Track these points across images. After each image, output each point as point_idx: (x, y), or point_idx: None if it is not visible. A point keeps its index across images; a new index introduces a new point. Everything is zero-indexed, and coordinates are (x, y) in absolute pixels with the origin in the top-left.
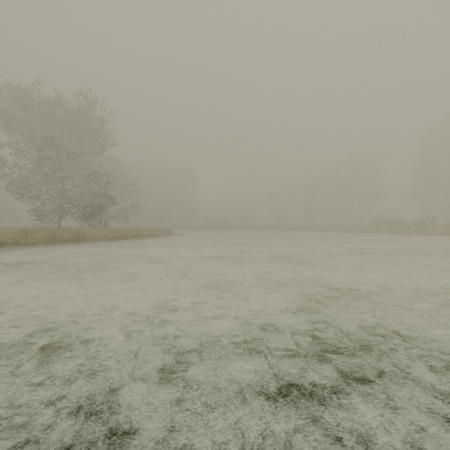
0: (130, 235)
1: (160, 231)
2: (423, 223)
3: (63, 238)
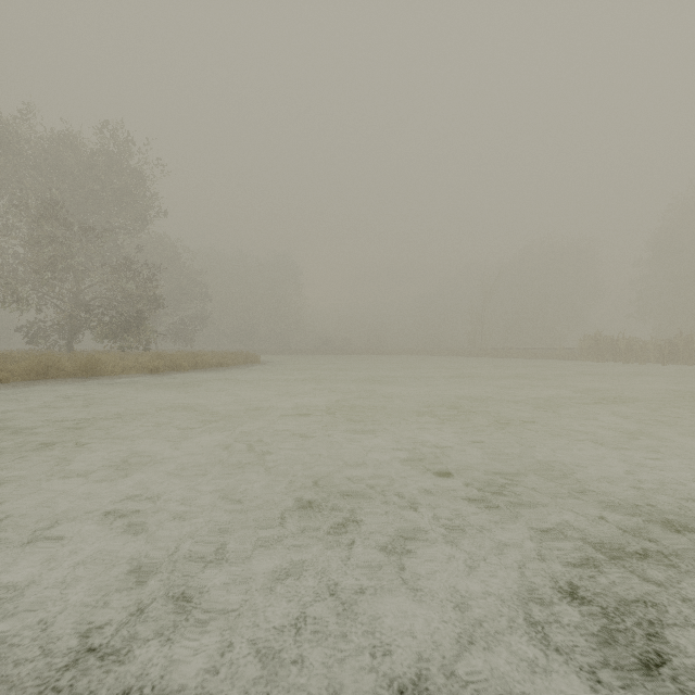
0: (184, 364)
1: (238, 358)
2: (671, 344)
3: (63, 370)
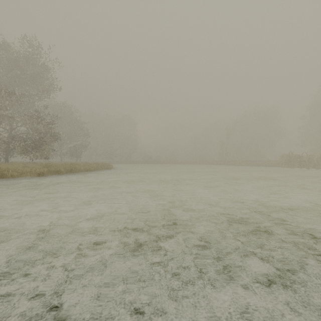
0: (62, 170)
1: (99, 166)
2: None
3: None
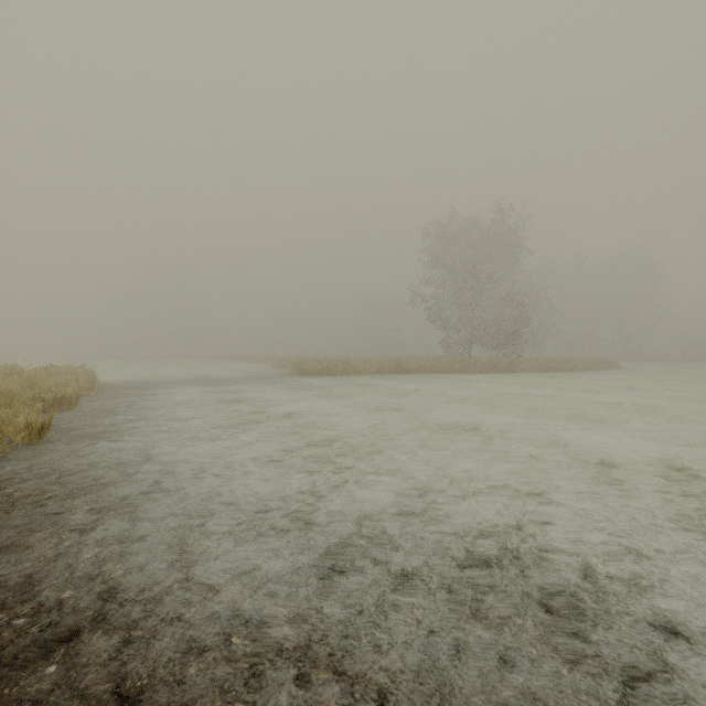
0: (563, 367)
1: (599, 364)
2: None
3: (497, 368)
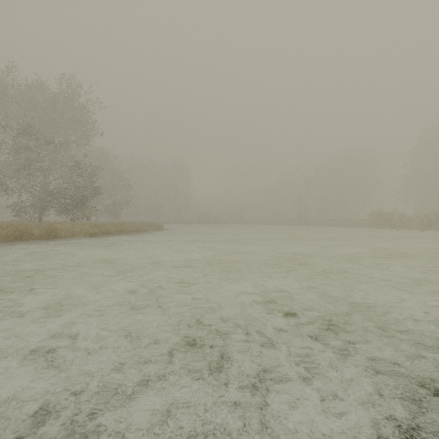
0: (113, 230)
1: (149, 226)
2: (427, 217)
3: (33, 235)
